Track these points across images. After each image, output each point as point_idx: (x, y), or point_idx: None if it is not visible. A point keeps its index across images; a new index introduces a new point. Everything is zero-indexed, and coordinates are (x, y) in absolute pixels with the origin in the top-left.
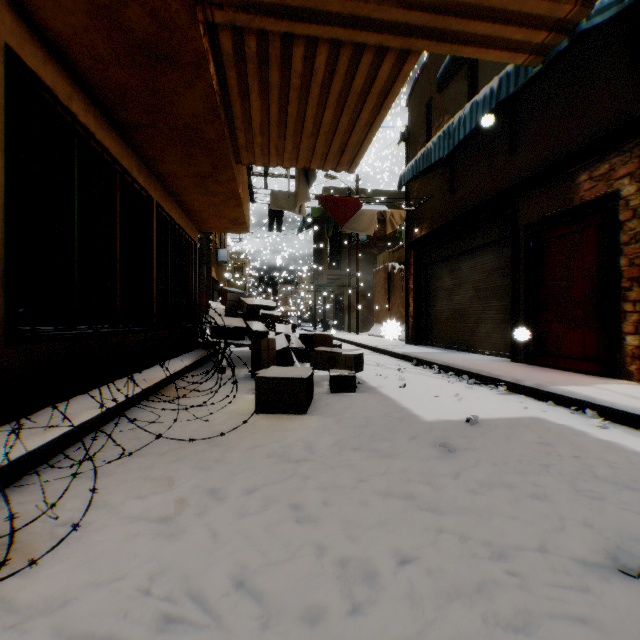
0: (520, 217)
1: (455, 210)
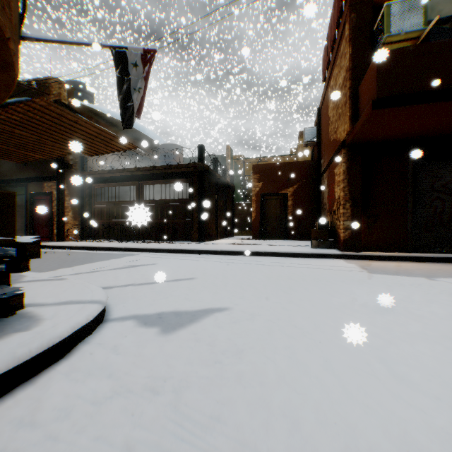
0: (30, 190)
1: (2, 176)
